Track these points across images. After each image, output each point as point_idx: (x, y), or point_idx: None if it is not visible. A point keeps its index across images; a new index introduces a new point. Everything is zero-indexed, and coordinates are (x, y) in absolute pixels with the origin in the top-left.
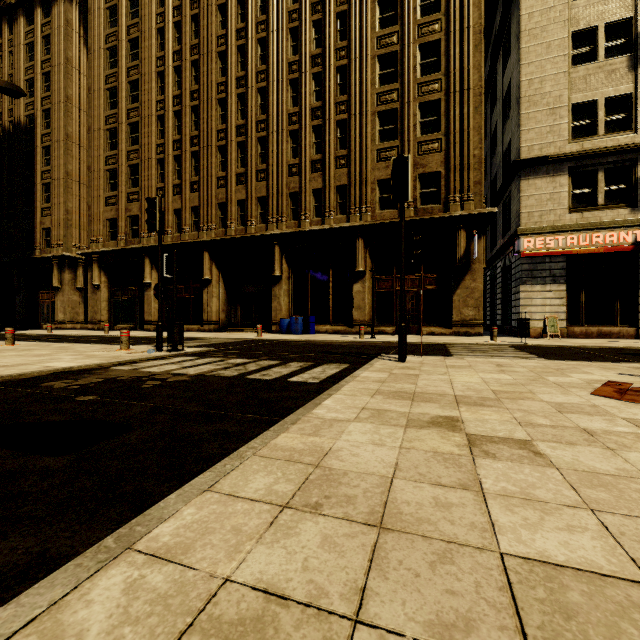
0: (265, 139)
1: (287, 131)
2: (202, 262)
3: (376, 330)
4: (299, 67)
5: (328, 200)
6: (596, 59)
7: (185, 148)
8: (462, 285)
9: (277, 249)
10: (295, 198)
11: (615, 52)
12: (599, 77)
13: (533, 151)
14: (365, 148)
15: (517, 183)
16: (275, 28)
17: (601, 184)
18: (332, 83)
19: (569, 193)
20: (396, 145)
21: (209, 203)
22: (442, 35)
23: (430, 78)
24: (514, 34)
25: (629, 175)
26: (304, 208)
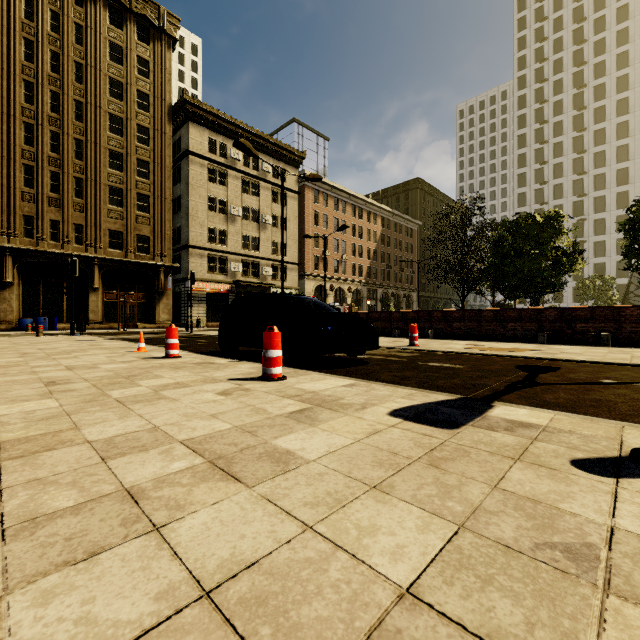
0: None
1: (21, 162)
2: None
3: (108, 326)
4: (35, 117)
5: (67, 232)
6: (216, 211)
7: None
8: (162, 301)
9: (10, 259)
10: (29, 220)
11: (222, 211)
12: (217, 219)
13: (194, 242)
14: (99, 205)
15: (187, 253)
16: (6, 68)
17: (218, 264)
18: (71, 148)
19: (207, 265)
20: (122, 212)
21: None
22: (151, 161)
23: (144, 181)
24: (184, 178)
25: (226, 262)
26: (41, 232)
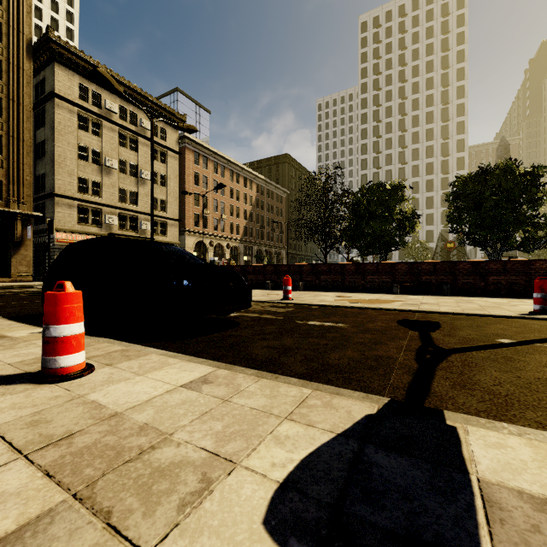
0: None
1: None
2: None
3: None
4: None
5: None
6: (88, 161)
7: None
8: (19, 253)
9: None
10: None
11: (95, 161)
12: (90, 169)
13: (61, 190)
14: None
15: (52, 202)
16: None
17: (90, 215)
18: None
19: (78, 215)
20: None
21: None
22: (4, 96)
23: None
24: (49, 122)
25: (100, 214)
26: None
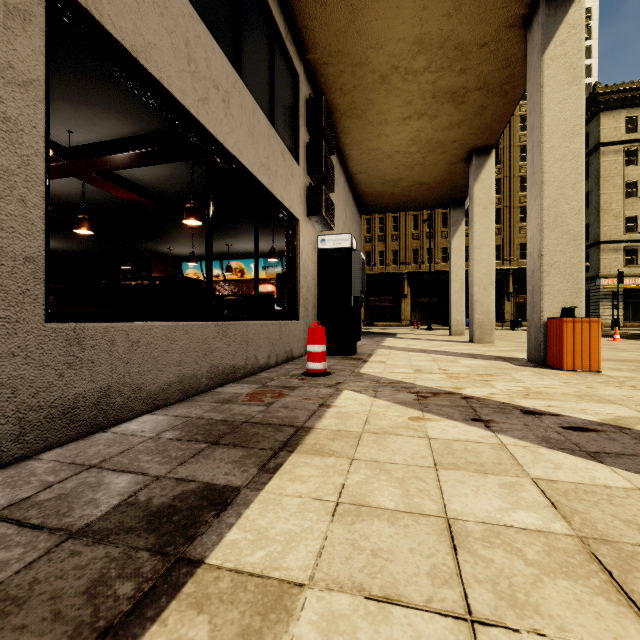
0: (445, 214)
1: None
2: (400, 284)
3: None
4: None
5: None
6: (636, 195)
7: (388, 214)
8: None
9: None
10: (466, 249)
11: None
12: (638, 204)
13: (606, 237)
14: (512, 226)
15: (596, 251)
16: None
17: (639, 255)
18: None
19: (624, 258)
20: None
21: (407, 249)
22: None
23: None
24: (593, 173)
25: None
26: None
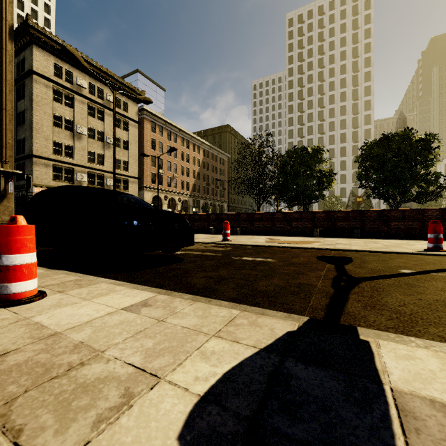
0: None
1: None
2: None
3: None
4: None
5: None
6: (62, 128)
7: None
8: (2, 204)
9: None
10: None
11: (68, 128)
12: (63, 135)
13: (39, 152)
14: None
15: (31, 162)
16: None
17: (64, 173)
18: None
19: (53, 173)
20: None
21: None
22: None
23: None
24: (28, 95)
25: (72, 173)
26: None
